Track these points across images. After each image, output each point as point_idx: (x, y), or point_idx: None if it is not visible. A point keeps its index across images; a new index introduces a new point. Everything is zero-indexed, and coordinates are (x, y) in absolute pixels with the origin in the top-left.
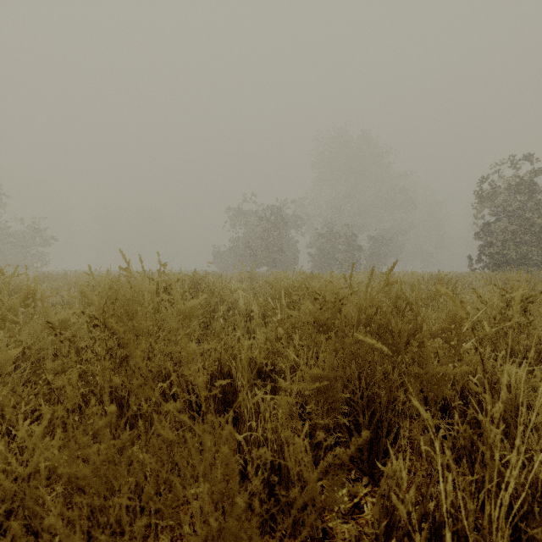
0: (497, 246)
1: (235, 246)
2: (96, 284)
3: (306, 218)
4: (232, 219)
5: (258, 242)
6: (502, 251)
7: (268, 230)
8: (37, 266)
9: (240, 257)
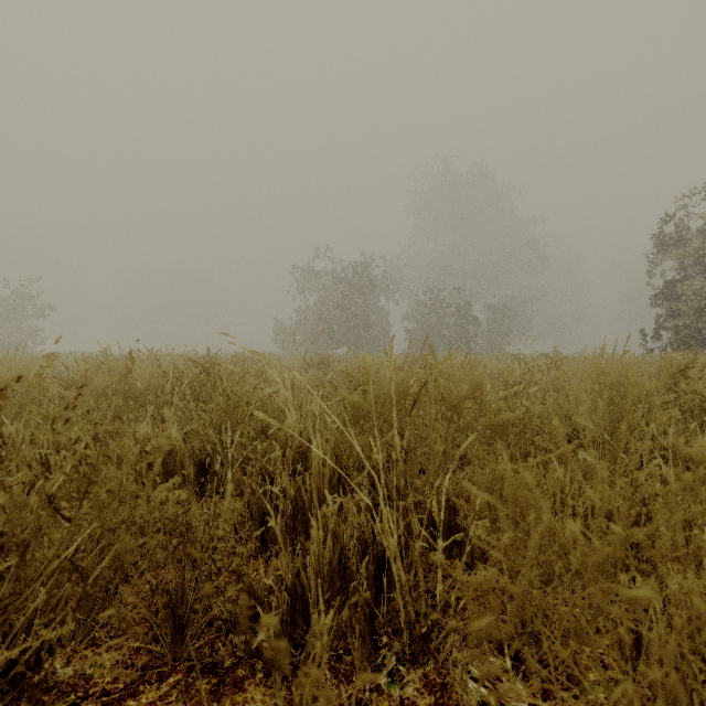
0: (689, 316)
1: (303, 319)
2: (14, 376)
3: (401, 281)
4: (299, 282)
5: (335, 313)
6: (695, 322)
7: (348, 296)
8: (28, 346)
9: (311, 333)
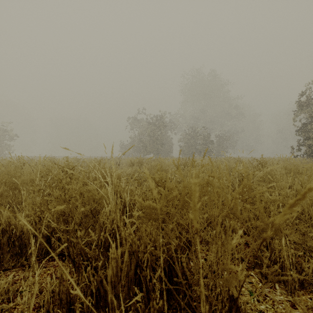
0: None
1: (133, 141)
2: None
3: (177, 124)
4: (131, 124)
5: (147, 138)
6: None
7: (153, 130)
8: (5, 153)
9: (136, 147)
